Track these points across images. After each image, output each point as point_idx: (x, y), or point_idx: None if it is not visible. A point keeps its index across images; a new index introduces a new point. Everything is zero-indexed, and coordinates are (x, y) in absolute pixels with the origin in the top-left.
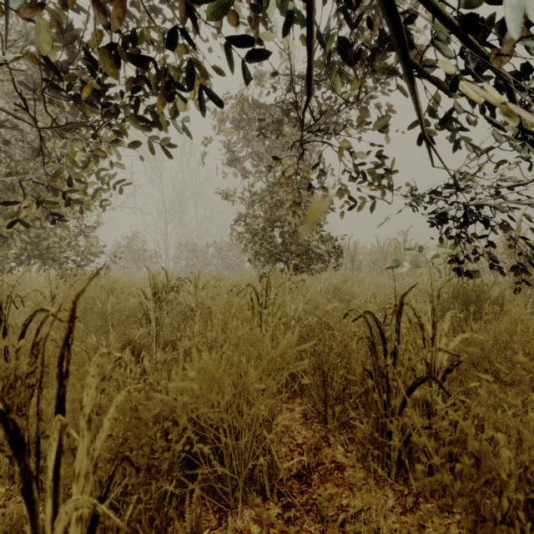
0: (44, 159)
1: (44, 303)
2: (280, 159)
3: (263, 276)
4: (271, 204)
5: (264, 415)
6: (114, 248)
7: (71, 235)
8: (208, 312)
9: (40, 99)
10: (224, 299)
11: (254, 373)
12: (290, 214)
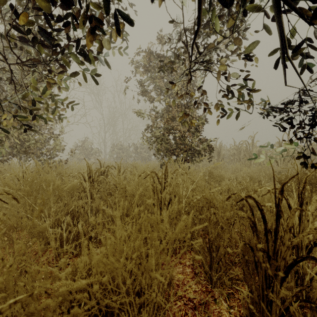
0: (15, 86)
1: (10, 184)
2: (174, 84)
3: (162, 164)
4: (168, 119)
5: (164, 287)
6: (74, 147)
7: (44, 139)
8: (124, 190)
9: (7, 42)
10: (135, 181)
11: (153, 261)
12: (180, 124)
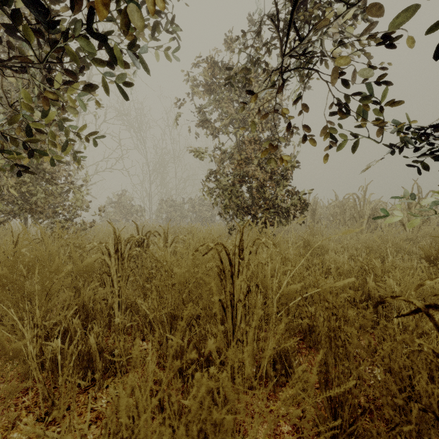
0: None
1: None
2: (255, 96)
3: (232, 228)
4: (240, 161)
5: None
6: (107, 203)
7: (58, 191)
8: (169, 275)
9: None
10: (189, 258)
11: None
12: (258, 169)
